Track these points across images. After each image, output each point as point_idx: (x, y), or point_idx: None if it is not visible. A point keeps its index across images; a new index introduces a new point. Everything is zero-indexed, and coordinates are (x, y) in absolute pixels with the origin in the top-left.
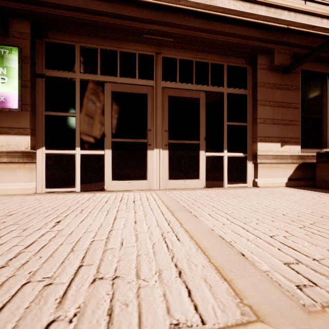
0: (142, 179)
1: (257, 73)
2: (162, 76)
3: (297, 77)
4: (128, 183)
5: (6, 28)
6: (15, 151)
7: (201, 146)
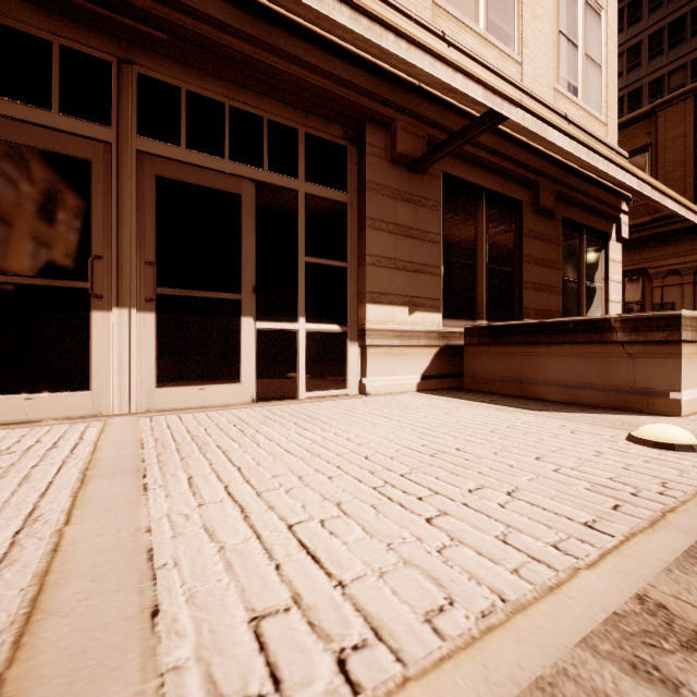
0: (73, 389)
1: (365, 162)
2: (137, 122)
3: (437, 185)
4: (25, 402)
5: None
6: None
7: (244, 306)
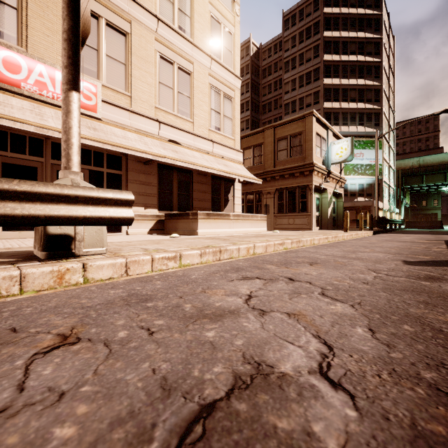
0: (32, 230)
1: (128, 162)
2: (51, 155)
3: (156, 168)
4: (19, 233)
5: None
6: None
7: None
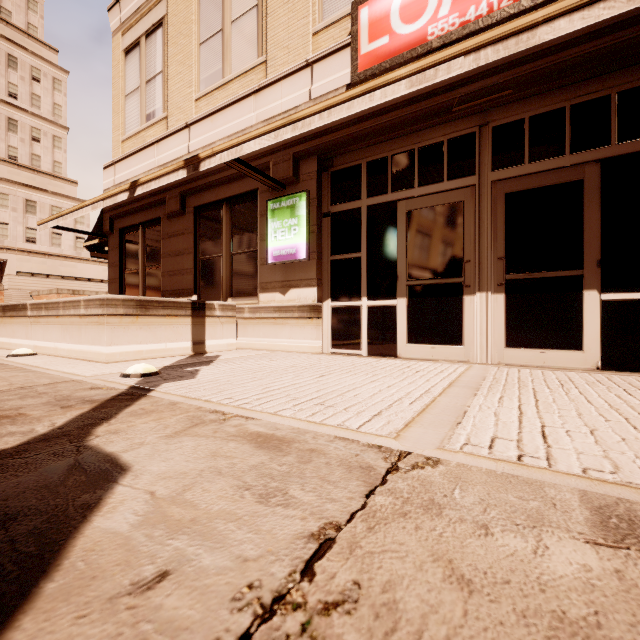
0: (453, 344)
1: None
2: (491, 162)
3: None
4: (431, 349)
5: (297, 174)
6: (304, 306)
7: (587, 280)
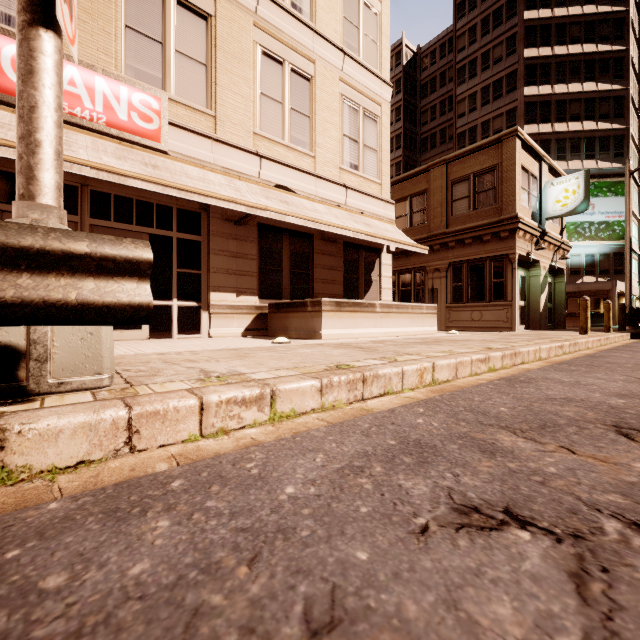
0: None
1: (210, 221)
2: (90, 212)
3: (255, 230)
4: None
5: None
6: None
7: None
